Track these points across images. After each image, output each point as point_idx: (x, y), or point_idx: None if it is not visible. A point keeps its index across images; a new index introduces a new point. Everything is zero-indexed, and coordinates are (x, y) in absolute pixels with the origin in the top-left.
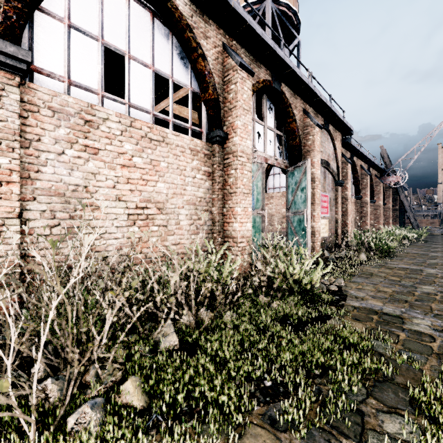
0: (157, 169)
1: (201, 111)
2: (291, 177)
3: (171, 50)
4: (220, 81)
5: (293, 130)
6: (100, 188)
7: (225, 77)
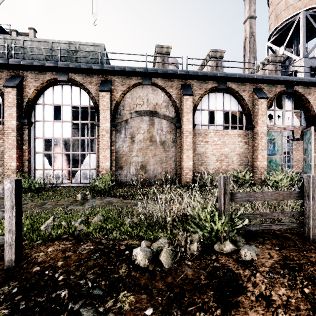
0: (225, 144)
1: (243, 117)
2: (306, 135)
3: (230, 101)
4: (251, 104)
5: (307, 107)
6: (208, 152)
7: (253, 102)
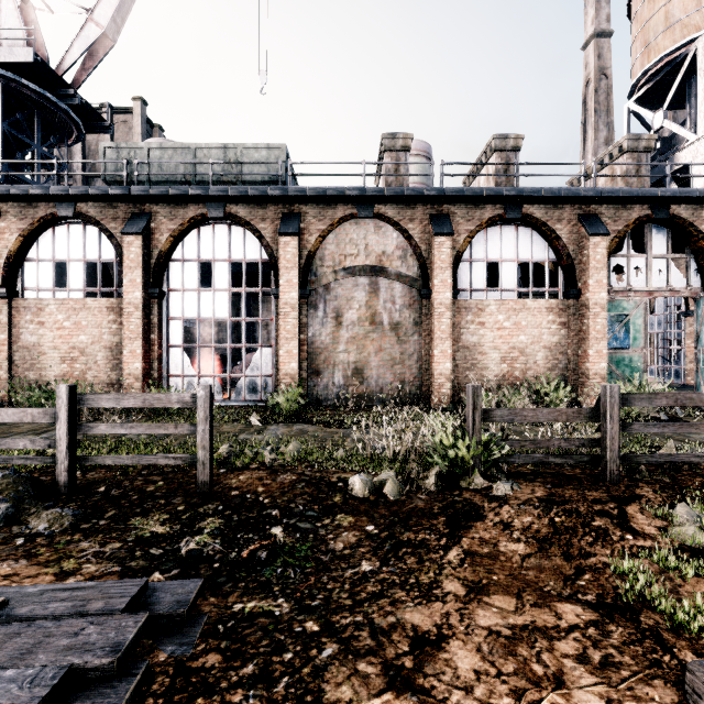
0: (519, 327)
1: (558, 272)
2: (698, 307)
3: (530, 241)
4: (575, 247)
5: (702, 249)
6: (485, 343)
7: (580, 243)
